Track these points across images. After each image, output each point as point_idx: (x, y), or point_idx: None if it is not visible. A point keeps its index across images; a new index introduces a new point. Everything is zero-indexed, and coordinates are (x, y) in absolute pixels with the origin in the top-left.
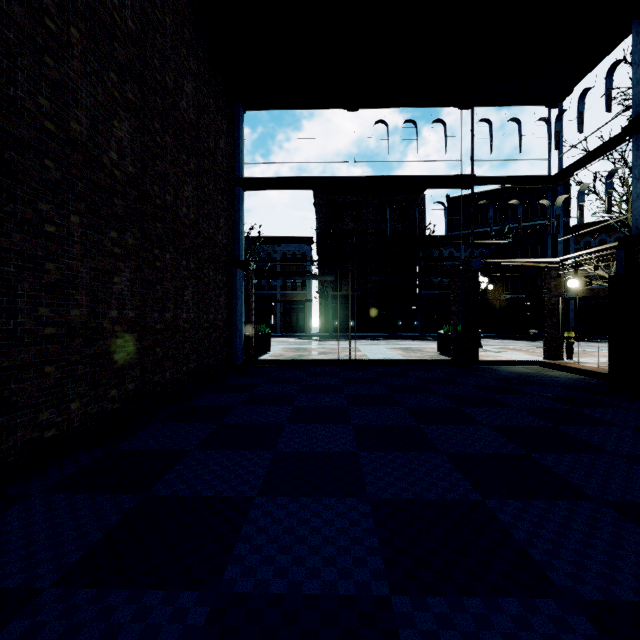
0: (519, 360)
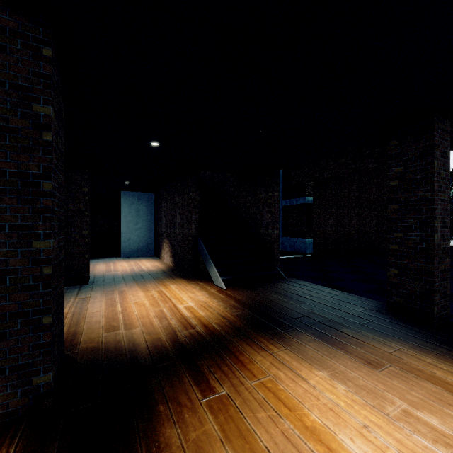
0: None
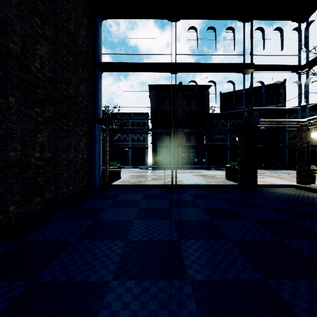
0: (281, 184)
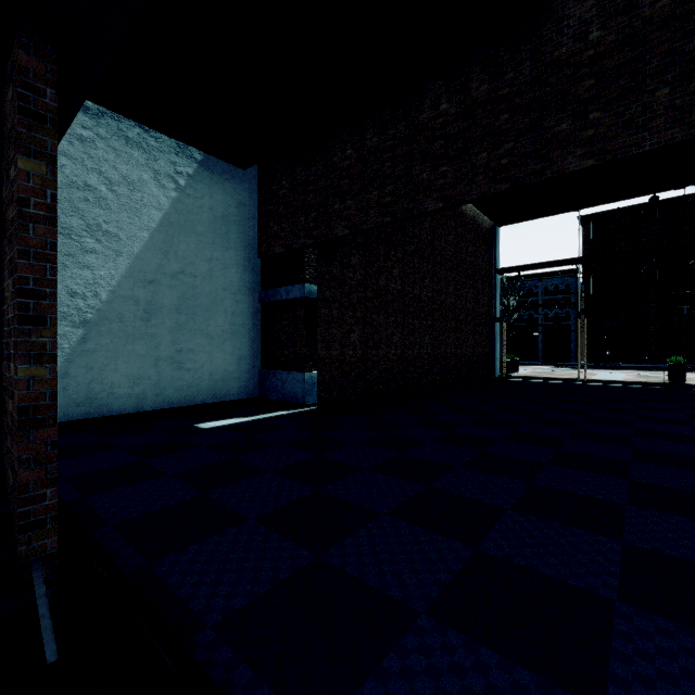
0: None
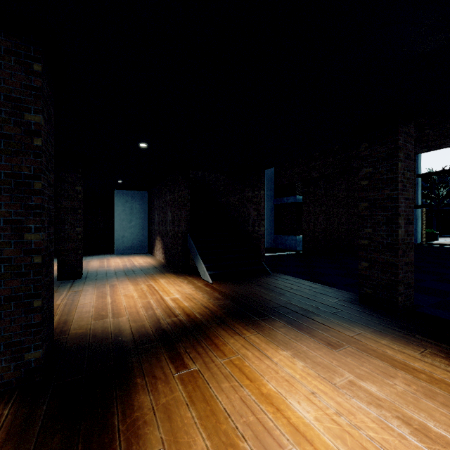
0: None
